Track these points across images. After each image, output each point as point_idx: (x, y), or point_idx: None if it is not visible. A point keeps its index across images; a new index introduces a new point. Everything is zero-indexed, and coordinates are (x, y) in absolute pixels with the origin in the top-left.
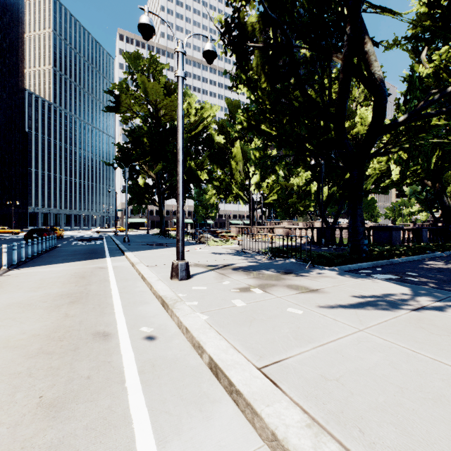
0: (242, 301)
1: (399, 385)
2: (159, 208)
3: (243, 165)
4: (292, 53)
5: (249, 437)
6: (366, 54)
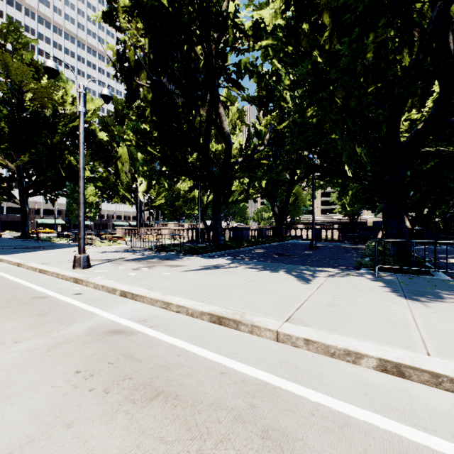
0: (135, 273)
1: (199, 285)
2: (21, 207)
3: (130, 166)
4: (172, 100)
5: (142, 304)
6: (220, 115)
